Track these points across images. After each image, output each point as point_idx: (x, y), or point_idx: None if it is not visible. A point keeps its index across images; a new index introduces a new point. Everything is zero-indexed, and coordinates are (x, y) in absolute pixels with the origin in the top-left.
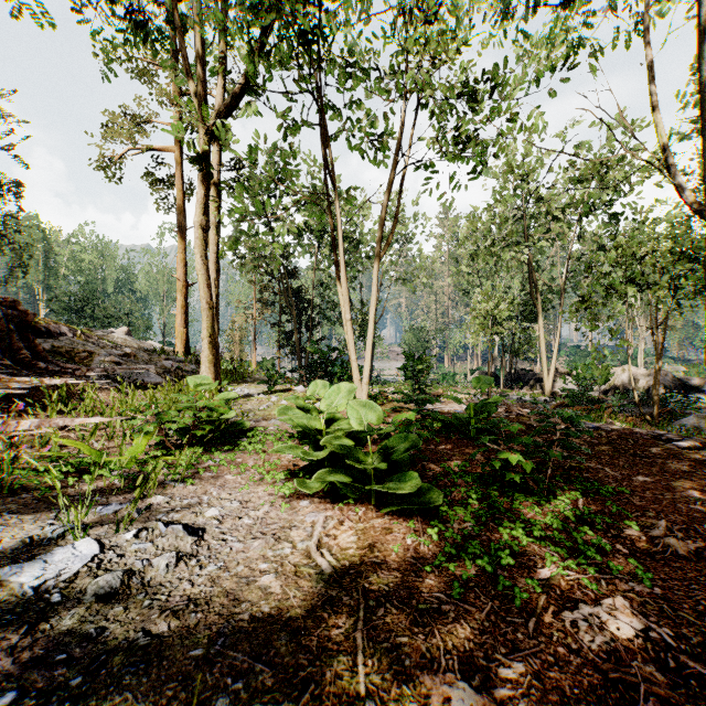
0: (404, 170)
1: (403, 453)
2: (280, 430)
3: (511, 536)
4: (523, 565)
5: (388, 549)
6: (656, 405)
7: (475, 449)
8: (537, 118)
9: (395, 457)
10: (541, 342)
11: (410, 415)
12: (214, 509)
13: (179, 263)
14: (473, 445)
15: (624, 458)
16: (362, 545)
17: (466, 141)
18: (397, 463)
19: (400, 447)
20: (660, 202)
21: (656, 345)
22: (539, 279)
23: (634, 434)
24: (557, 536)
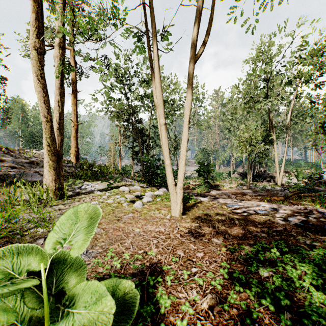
0: None
1: None
2: None
3: None
4: None
5: None
6: None
7: None
8: None
9: None
10: (275, 156)
11: None
12: None
13: (72, 111)
14: None
15: None
16: None
17: None
18: None
19: None
20: None
21: None
22: None
23: None
24: None
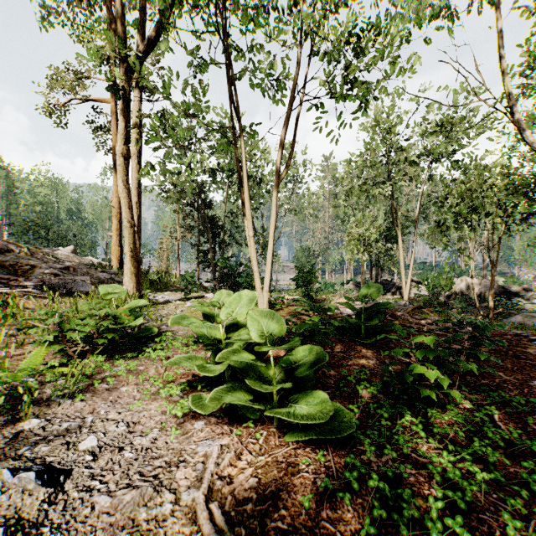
0: (299, 108)
1: (309, 370)
2: (187, 335)
3: (442, 475)
4: (476, 531)
5: (297, 503)
6: (491, 307)
7: (369, 352)
8: (415, 61)
9: (300, 374)
10: (400, 259)
11: (314, 325)
12: (92, 437)
13: (114, 193)
14: (366, 347)
15: (508, 360)
16: (263, 494)
17: (352, 82)
18: (301, 377)
19: (305, 361)
20: (489, 152)
21: (492, 261)
22: (398, 211)
23: (504, 335)
24: (501, 478)
